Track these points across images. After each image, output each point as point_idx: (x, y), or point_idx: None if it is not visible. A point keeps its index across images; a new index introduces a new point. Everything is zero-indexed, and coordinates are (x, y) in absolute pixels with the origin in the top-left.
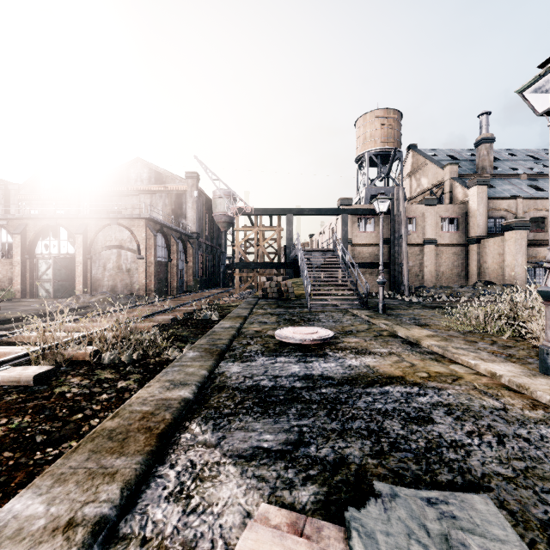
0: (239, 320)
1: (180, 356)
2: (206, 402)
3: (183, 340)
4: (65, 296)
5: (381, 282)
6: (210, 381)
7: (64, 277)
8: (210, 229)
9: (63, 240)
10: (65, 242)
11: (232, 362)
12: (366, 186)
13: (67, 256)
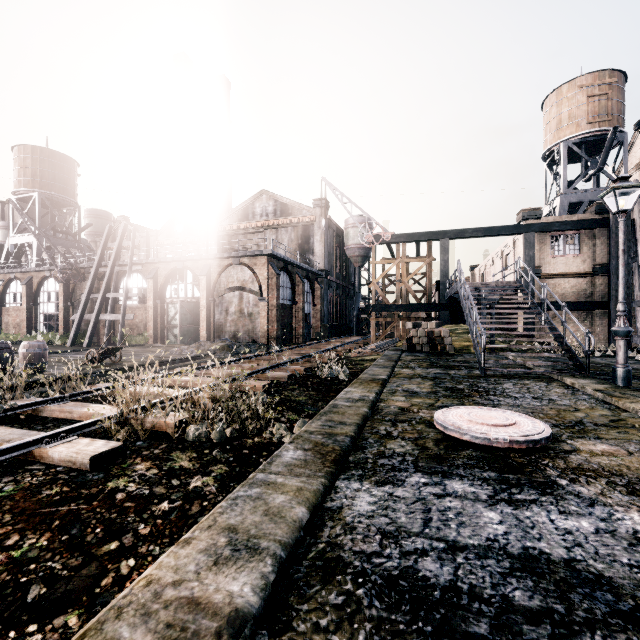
0: (374, 386)
1: (272, 456)
2: (288, 623)
3: (297, 409)
4: (191, 343)
5: (623, 332)
6: (310, 533)
7: (190, 322)
8: (342, 265)
9: (189, 283)
10: (191, 285)
11: (358, 480)
12: (561, 192)
13: (193, 300)
